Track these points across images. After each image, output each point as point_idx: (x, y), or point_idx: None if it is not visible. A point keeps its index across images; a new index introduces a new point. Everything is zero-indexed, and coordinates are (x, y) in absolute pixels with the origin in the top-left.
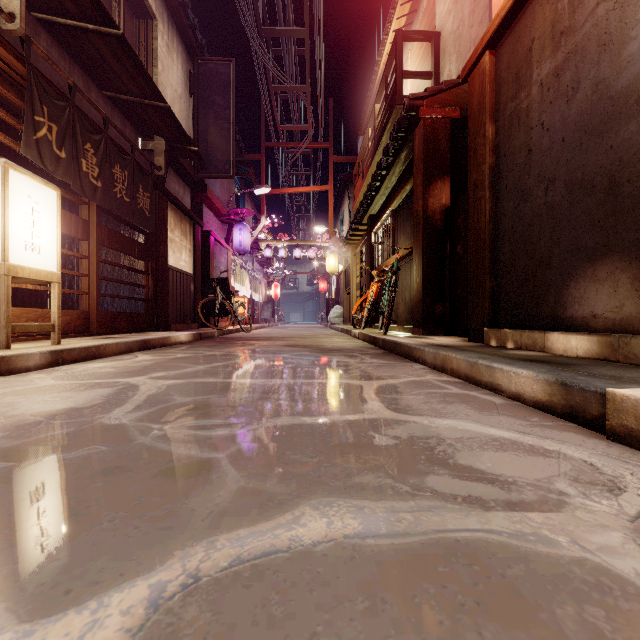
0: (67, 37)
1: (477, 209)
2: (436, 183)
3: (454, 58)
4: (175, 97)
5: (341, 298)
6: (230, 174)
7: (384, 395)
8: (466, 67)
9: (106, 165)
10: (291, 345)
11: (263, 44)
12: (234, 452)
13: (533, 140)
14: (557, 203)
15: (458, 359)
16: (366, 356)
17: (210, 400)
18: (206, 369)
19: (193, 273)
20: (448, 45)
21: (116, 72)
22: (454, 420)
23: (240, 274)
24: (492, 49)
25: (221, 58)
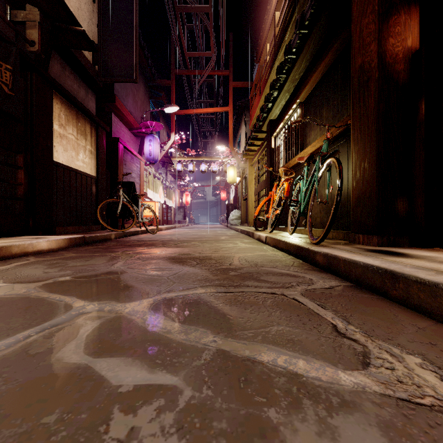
0: None
1: None
2: (398, 15)
3: None
4: None
5: (238, 204)
6: (133, 78)
7: None
8: None
9: None
10: (181, 258)
11: None
12: None
13: None
14: None
15: None
16: (340, 316)
17: None
18: None
19: (96, 175)
20: None
21: None
22: None
23: (153, 182)
24: None
25: None
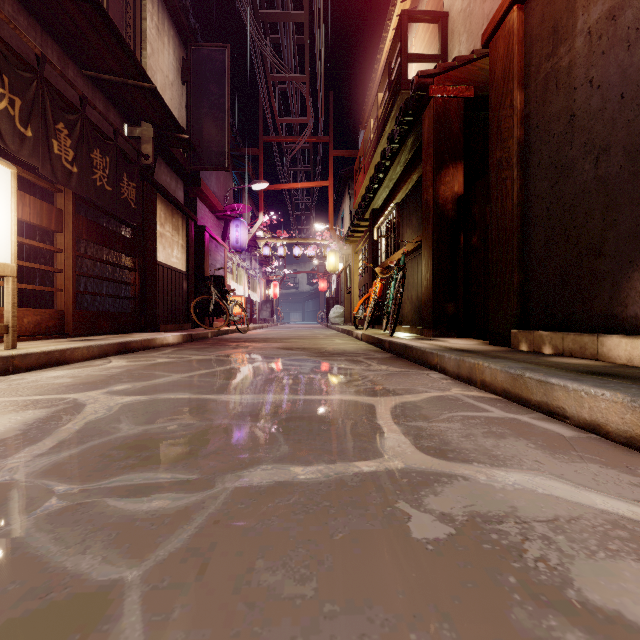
0: (37, 4)
1: (501, 192)
2: (448, 169)
3: (464, 38)
4: (166, 83)
5: (341, 297)
6: (225, 166)
7: (406, 422)
8: (488, 29)
9: (83, 149)
10: (288, 347)
11: (260, 29)
12: (161, 563)
13: (577, 103)
14: (613, 175)
15: (493, 369)
16: (372, 361)
17: (167, 431)
18: (182, 379)
19: (186, 270)
20: (457, 25)
21: (95, 47)
22: (523, 473)
23: (237, 272)
24: (520, 4)
25: (216, 44)
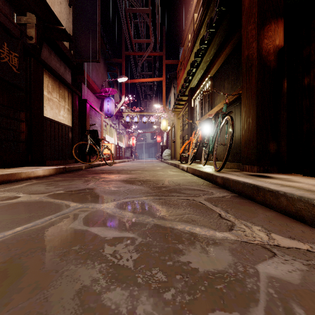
0: None
1: None
2: (270, 25)
3: None
4: (55, 0)
5: (169, 145)
6: (97, 59)
7: None
8: None
9: None
10: (131, 180)
11: None
12: None
13: None
14: None
15: None
16: (224, 210)
17: None
18: None
19: (71, 125)
20: None
21: None
22: None
23: (110, 130)
24: None
25: None
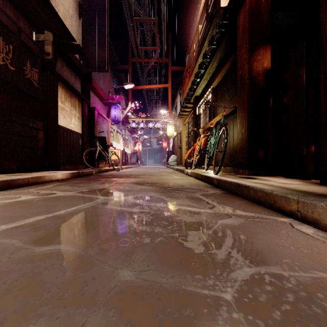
0: None
1: None
2: (259, 50)
3: None
4: (67, 14)
5: (175, 151)
6: (105, 69)
7: None
8: None
9: None
10: (141, 183)
11: None
12: None
13: None
14: None
15: None
16: (211, 200)
17: None
18: None
19: (81, 133)
20: None
21: None
22: None
23: (116, 136)
24: None
25: None
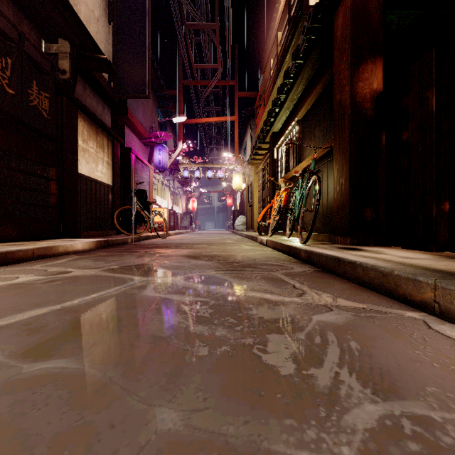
0: None
1: None
2: (366, 64)
3: None
4: (91, 17)
5: (244, 210)
6: (146, 94)
7: None
8: None
9: None
10: (195, 255)
11: None
12: None
13: None
14: None
15: None
16: (299, 282)
17: None
18: None
19: (112, 184)
20: None
21: None
22: None
23: (161, 189)
24: None
25: None
